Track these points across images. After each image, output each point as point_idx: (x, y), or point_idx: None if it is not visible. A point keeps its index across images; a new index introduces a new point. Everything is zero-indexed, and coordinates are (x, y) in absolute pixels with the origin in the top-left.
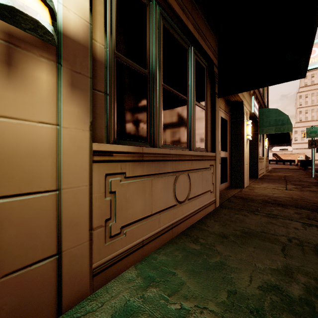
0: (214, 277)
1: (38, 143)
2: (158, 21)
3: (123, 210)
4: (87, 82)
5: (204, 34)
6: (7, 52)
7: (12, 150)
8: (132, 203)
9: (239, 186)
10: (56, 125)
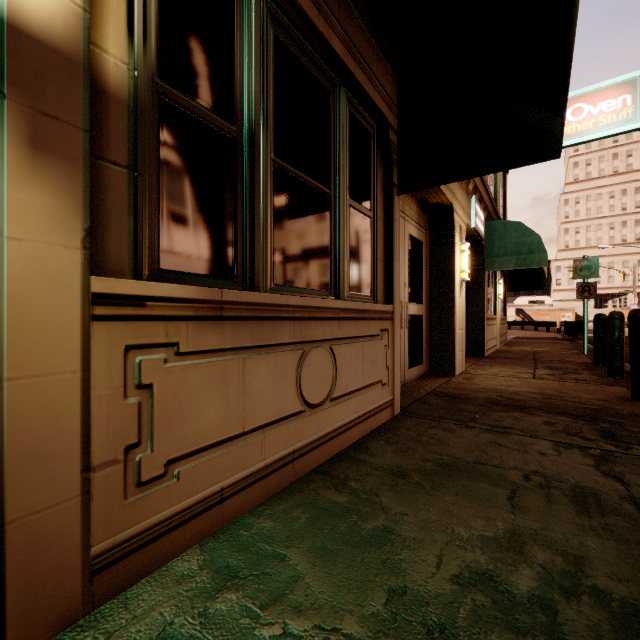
0: (366, 560)
1: None
2: (263, 26)
3: (173, 426)
4: (76, 139)
5: (368, 63)
6: None
7: None
8: (195, 409)
9: (446, 373)
10: None
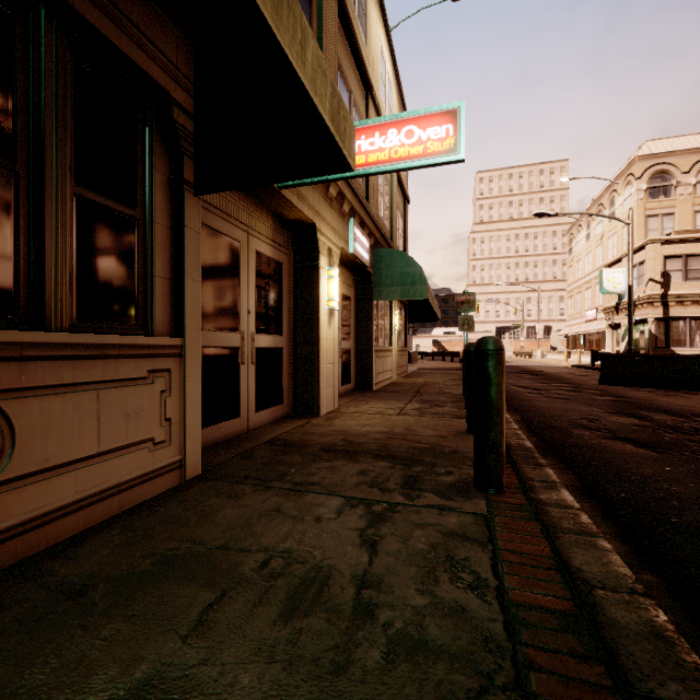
0: None
1: None
2: None
3: None
4: None
5: (114, 1)
6: None
7: None
8: None
9: (311, 413)
10: None
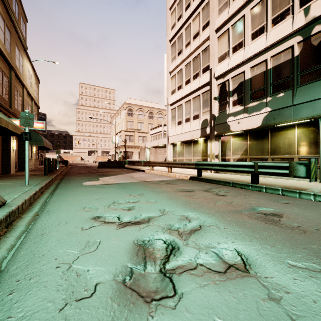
0: None
1: None
2: None
3: None
4: None
5: None
6: None
7: None
8: None
9: (8, 173)
10: None
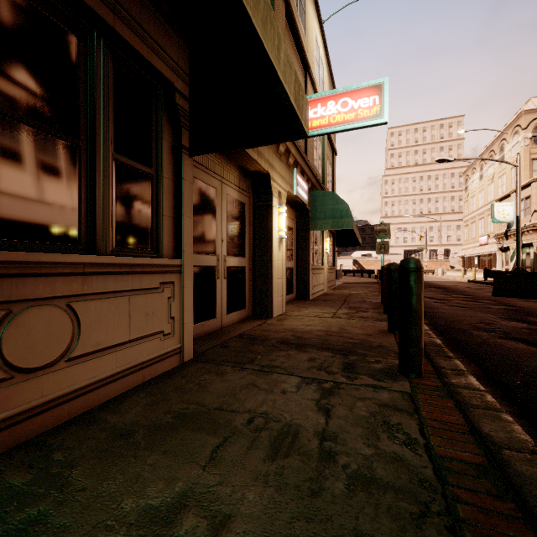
0: None
1: None
2: None
3: None
4: None
5: (139, 22)
6: None
7: None
8: None
9: (266, 315)
10: None
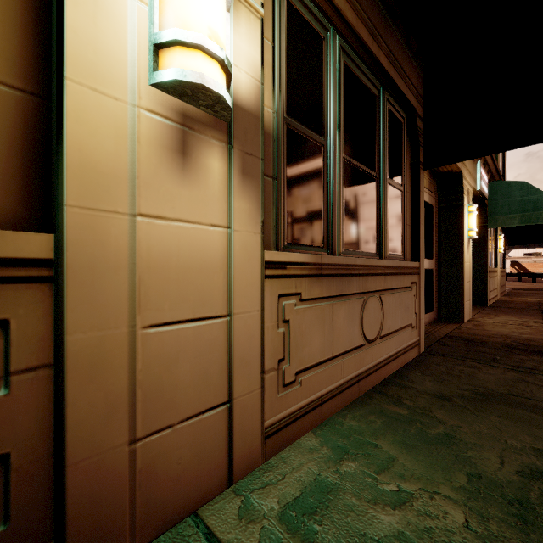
0: (440, 454)
1: (210, 253)
2: (338, 59)
3: (299, 349)
4: (258, 165)
5: (402, 68)
6: (182, 138)
7: (186, 262)
8: (308, 338)
9: (455, 319)
10: (227, 228)
